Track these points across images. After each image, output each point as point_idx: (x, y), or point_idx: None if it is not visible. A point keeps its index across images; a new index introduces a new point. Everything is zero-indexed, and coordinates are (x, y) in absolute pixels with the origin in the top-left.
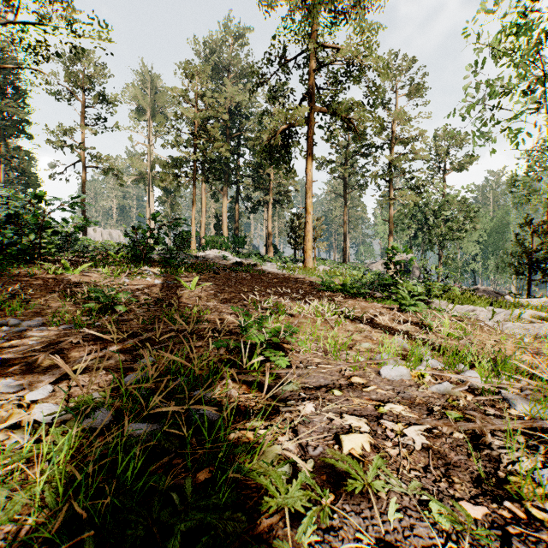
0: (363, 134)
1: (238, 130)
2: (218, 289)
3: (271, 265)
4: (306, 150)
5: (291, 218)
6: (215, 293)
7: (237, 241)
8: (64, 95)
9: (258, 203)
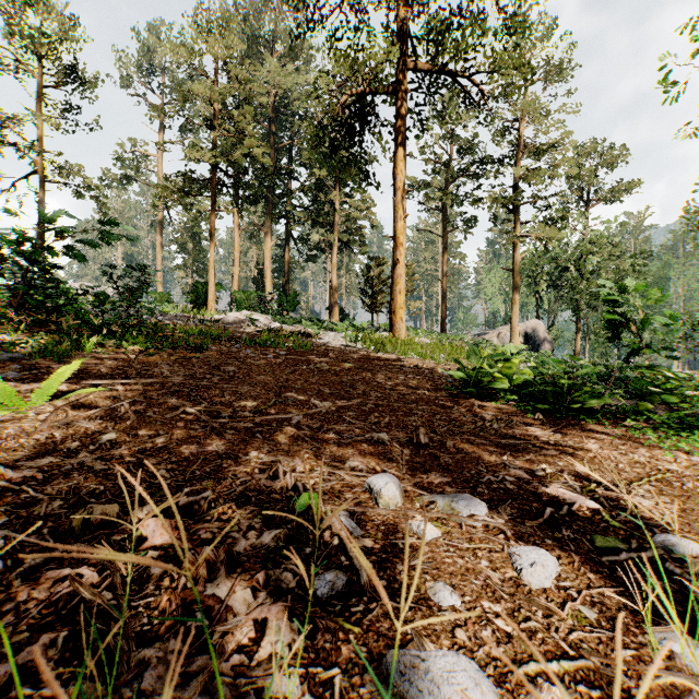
0: (472, 144)
1: (288, 140)
2: (139, 408)
3: (334, 336)
4: (396, 136)
5: (367, 264)
6: (100, 429)
7: (285, 300)
8: (7, 66)
9: (317, 246)
